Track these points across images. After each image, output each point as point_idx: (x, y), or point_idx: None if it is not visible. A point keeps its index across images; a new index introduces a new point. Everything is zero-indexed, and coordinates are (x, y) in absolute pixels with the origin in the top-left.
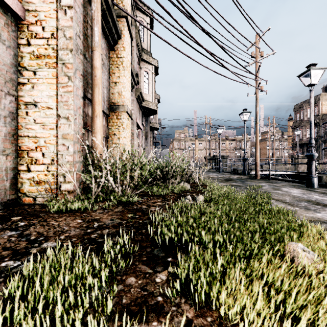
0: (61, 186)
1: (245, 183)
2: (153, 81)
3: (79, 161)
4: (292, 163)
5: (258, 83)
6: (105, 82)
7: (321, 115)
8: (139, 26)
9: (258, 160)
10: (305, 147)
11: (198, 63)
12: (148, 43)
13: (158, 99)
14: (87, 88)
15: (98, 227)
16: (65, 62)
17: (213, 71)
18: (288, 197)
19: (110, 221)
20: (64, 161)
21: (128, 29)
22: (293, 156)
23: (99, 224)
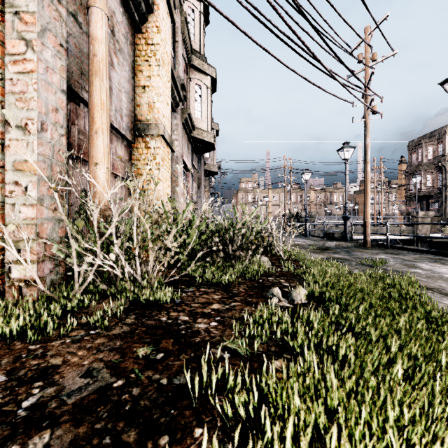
0: (10, 271)
1: (353, 254)
2: (208, 100)
3: (56, 219)
4: (427, 223)
5: (370, 100)
6: (124, 82)
7: (447, 155)
8: (187, 16)
9: (368, 219)
10: (425, 201)
11: (280, 61)
12: (201, 42)
13: (217, 130)
14: (82, 81)
15: (28, 417)
16: (19, 9)
17: (303, 77)
18: (444, 282)
19: (81, 380)
20: (16, 218)
21: (166, 1)
22: (409, 213)
23: (44, 394)
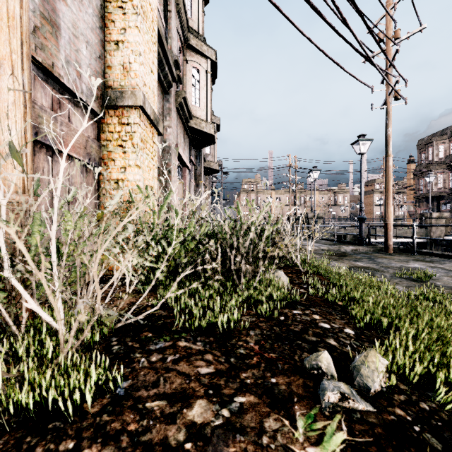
0: None
1: (378, 262)
2: (207, 85)
3: None
4: None
5: (394, 83)
6: (84, 28)
7: None
8: None
9: (390, 220)
10: (436, 202)
11: (294, 25)
12: (199, 20)
13: (218, 124)
14: None
15: None
16: None
17: (321, 49)
18: None
19: None
20: None
21: None
22: (422, 214)
23: None
